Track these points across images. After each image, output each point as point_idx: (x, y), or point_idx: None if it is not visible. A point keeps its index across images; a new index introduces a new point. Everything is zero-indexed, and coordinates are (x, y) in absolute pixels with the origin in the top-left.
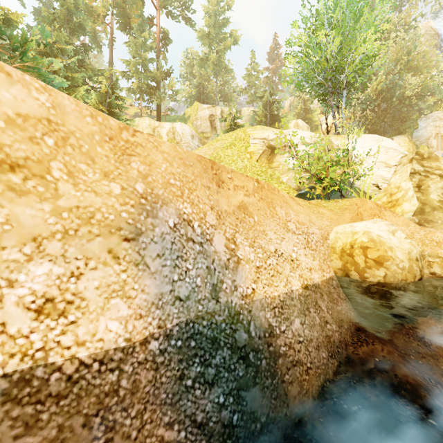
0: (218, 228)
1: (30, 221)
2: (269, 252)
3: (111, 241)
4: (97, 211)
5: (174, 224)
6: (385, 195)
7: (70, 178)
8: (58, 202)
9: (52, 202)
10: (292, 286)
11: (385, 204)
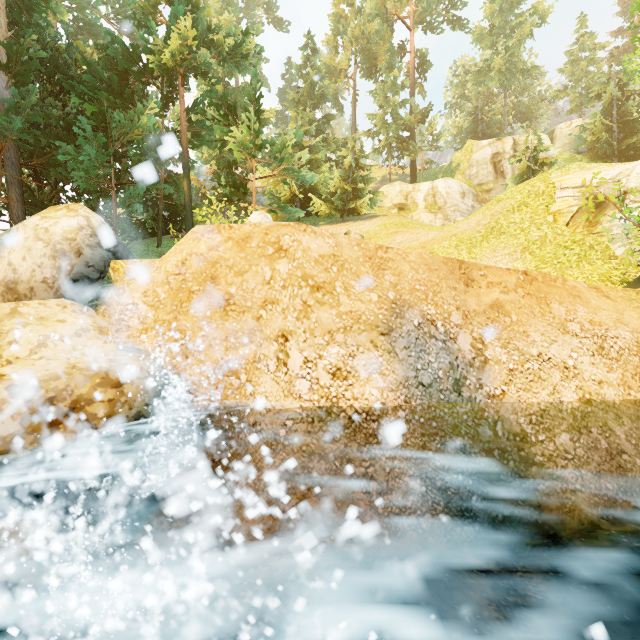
0: (464, 328)
1: (326, 321)
2: (529, 356)
3: (372, 335)
4: (362, 314)
5: (418, 323)
6: None
7: (346, 292)
8: (339, 308)
9: (337, 309)
10: (562, 396)
11: None
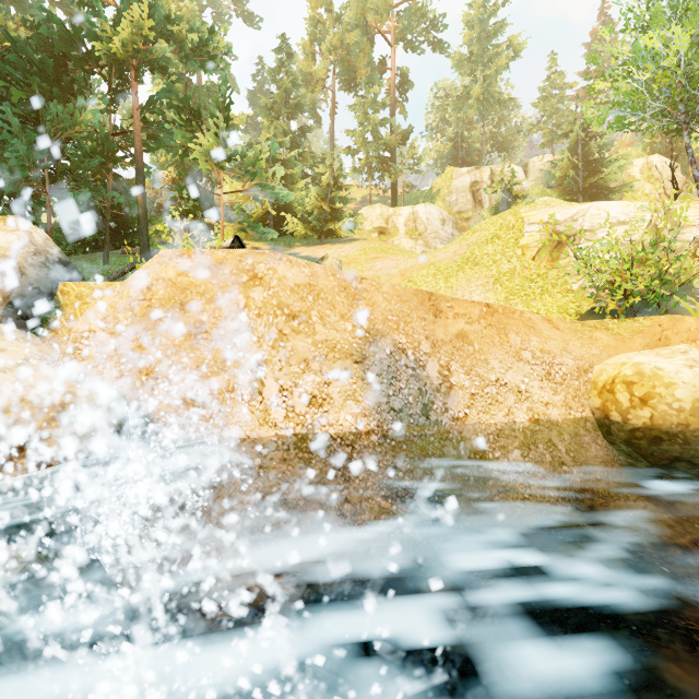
0: (432, 356)
1: (302, 349)
2: (488, 381)
3: (347, 363)
4: (338, 343)
5: (390, 352)
6: None
7: (321, 321)
8: (315, 337)
9: (312, 337)
10: (515, 417)
11: None
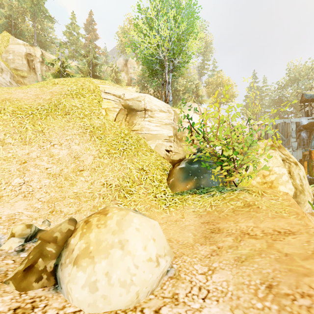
0: None
1: None
2: None
3: None
4: None
5: None
6: (259, 176)
7: None
8: None
9: None
10: None
11: (261, 184)
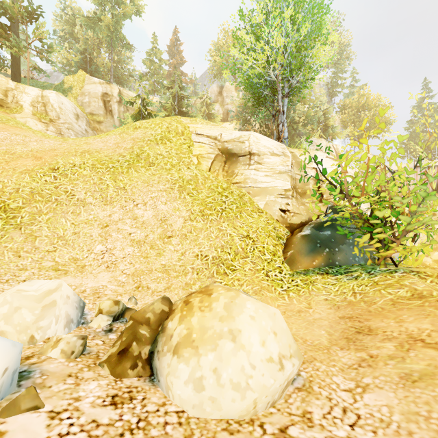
0: None
1: None
2: None
3: None
4: None
5: None
6: (437, 250)
7: None
8: None
9: None
10: None
11: None
